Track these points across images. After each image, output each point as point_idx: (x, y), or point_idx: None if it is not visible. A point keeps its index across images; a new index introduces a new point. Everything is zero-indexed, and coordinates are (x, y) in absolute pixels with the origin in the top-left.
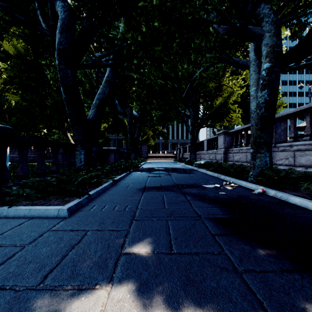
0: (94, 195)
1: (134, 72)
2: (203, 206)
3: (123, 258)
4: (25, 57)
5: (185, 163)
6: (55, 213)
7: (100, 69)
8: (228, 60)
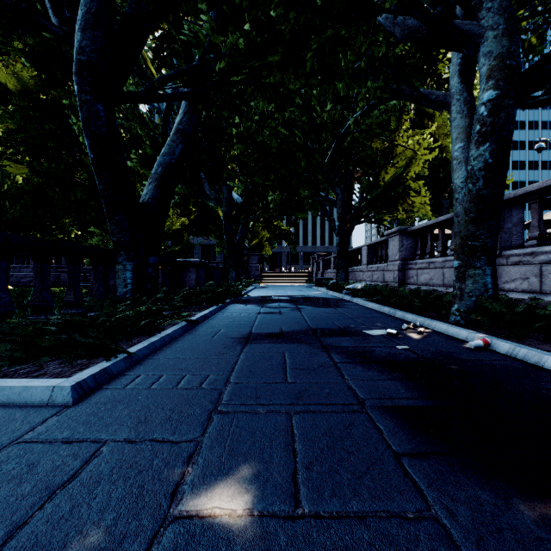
0: (137, 355)
1: (230, 111)
2: (366, 378)
3: (169, 535)
4: (36, 96)
5: (327, 288)
6: (44, 395)
7: (169, 113)
8: (410, 93)
